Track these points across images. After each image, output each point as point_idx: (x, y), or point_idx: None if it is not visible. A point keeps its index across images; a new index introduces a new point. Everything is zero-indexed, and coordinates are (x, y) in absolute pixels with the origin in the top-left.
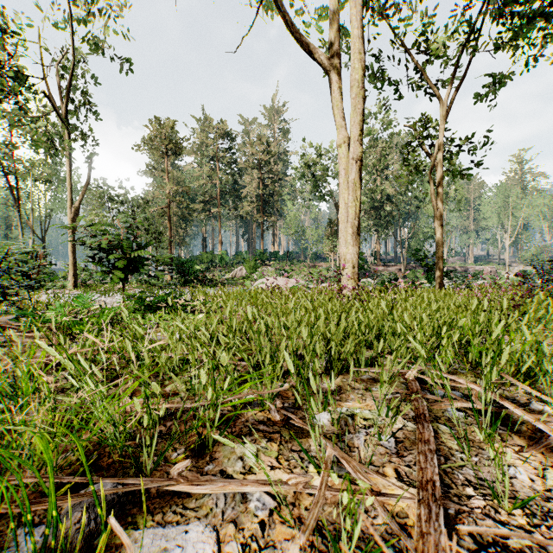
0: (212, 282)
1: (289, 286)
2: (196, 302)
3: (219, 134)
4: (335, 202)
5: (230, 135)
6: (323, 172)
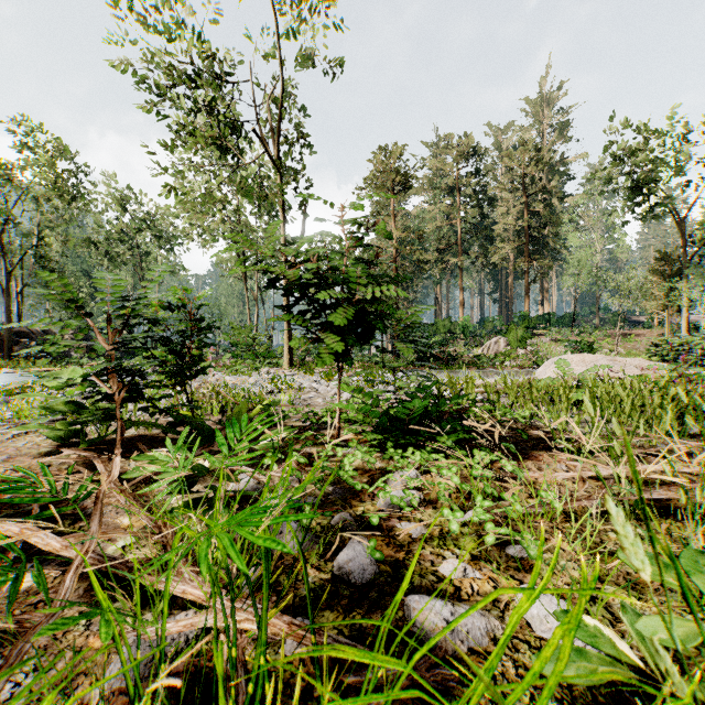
0: (453, 361)
1: (631, 371)
2: (477, 409)
3: (459, 153)
4: (677, 218)
5: (475, 151)
6: (653, 167)
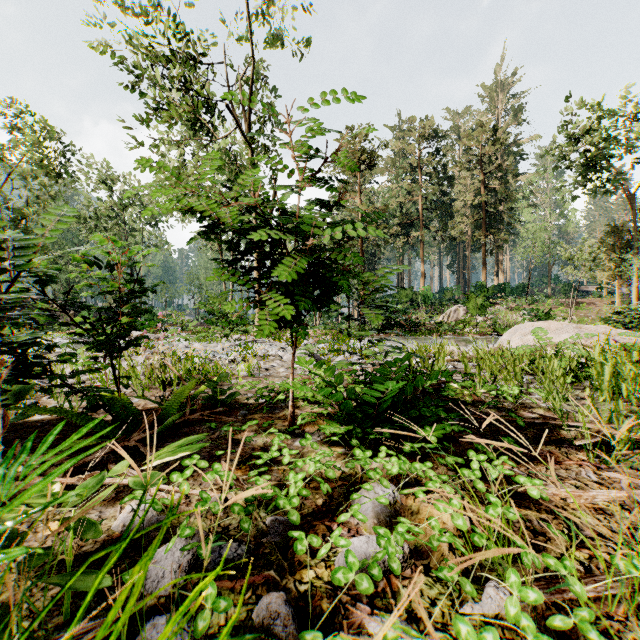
0: (415, 328)
1: (600, 339)
2: (456, 384)
3: (421, 134)
4: (628, 193)
5: (435, 132)
6: (605, 144)
